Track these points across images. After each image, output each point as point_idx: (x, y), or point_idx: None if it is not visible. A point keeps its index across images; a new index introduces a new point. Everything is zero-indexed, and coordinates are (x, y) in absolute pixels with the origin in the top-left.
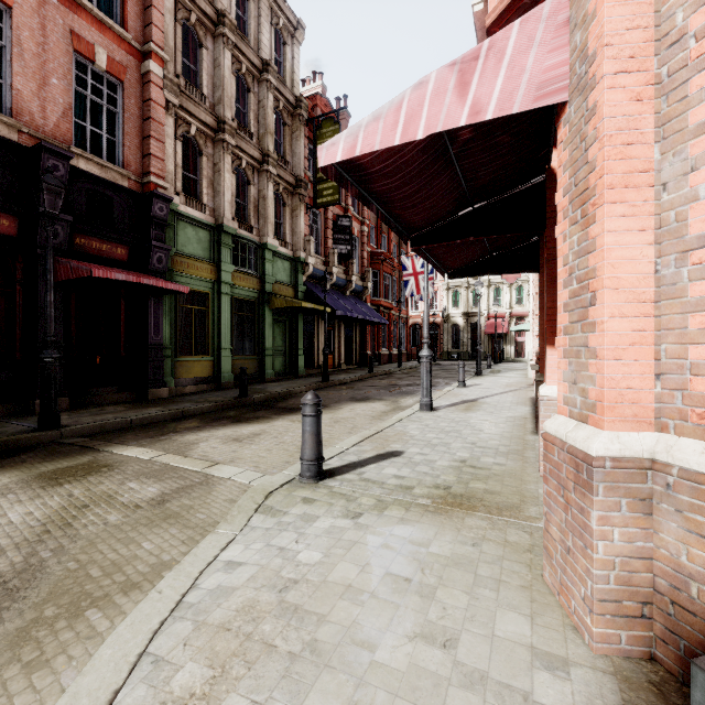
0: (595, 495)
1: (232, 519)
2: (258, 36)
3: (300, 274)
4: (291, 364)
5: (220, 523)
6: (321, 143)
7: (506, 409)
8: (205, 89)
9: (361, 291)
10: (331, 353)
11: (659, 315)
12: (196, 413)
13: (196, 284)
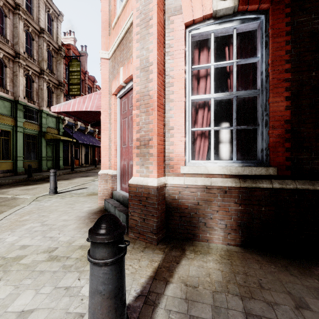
0: (98, 180)
1: (25, 203)
2: (38, 16)
3: (61, 124)
4: (56, 164)
5: (21, 204)
6: (71, 68)
7: None
8: (8, 37)
9: (93, 132)
10: (78, 159)
11: (109, 151)
12: (5, 184)
13: (3, 127)
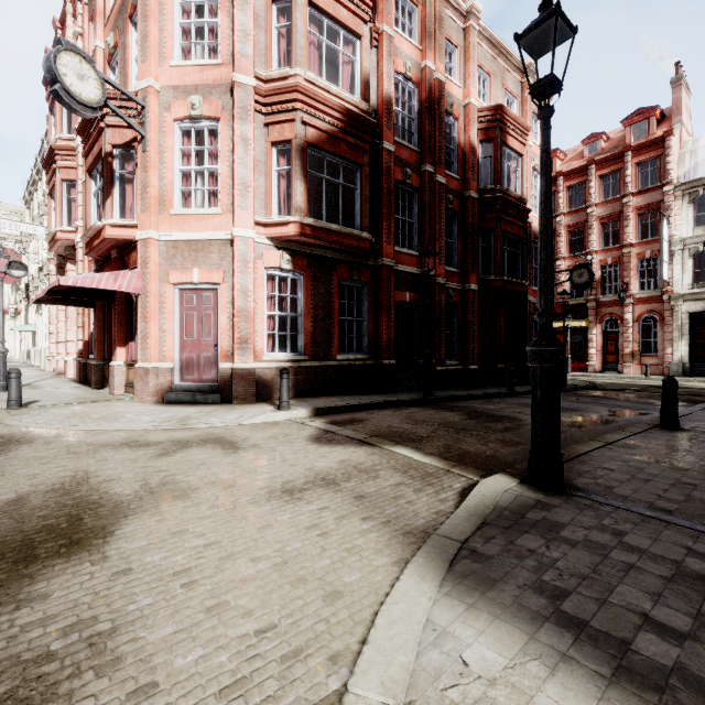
0: (150, 374)
1: (5, 419)
2: None
3: None
4: None
5: (0, 421)
6: None
7: (62, 385)
8: None
9: None
10: None
11: (159, 342)
12: None
13: None
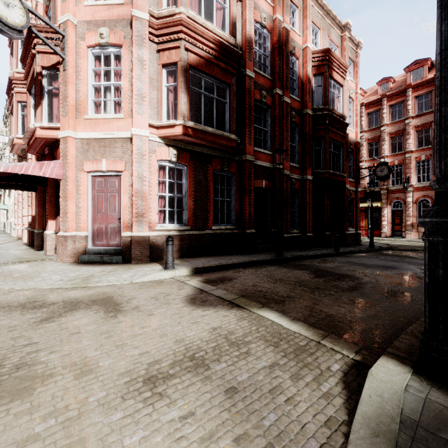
0: (68, 241)
1: None
2: None
3: None
4: None
5: None
6: None
7: (15, 247)
8: None
9: None
10: None
11: (76, 216)
12: None
13: None
